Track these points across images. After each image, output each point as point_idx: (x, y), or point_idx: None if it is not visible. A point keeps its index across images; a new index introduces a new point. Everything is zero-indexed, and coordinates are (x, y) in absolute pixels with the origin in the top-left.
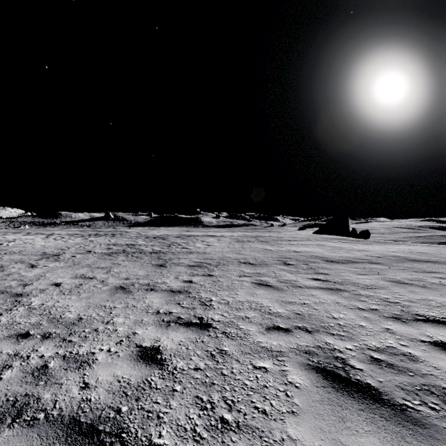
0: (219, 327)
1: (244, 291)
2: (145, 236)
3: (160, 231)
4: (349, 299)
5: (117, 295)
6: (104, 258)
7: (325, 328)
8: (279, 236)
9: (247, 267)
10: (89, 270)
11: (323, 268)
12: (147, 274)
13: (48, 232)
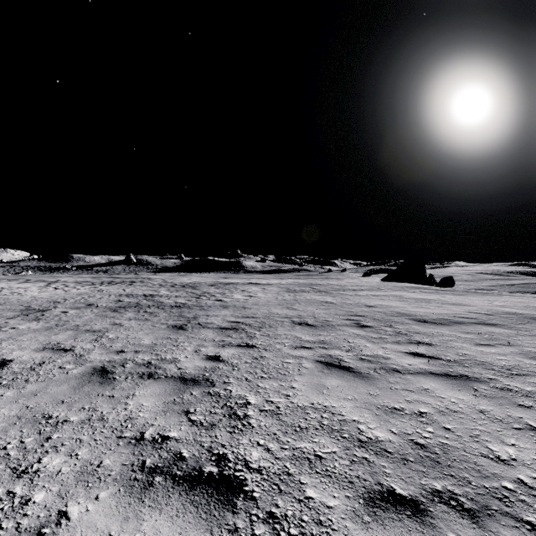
0: (258, 495)
1: (304, 381)
2: (172, 284)
3: (191, 278)
4: (497, 401)
5: (85, 389)
6: (104, 316)
7: (499, 499)
8: (341, 284)
9: (304, 330)
10: (72, 334)
11: (418, 333)
12: (154, 344)
13: (53, 279)
